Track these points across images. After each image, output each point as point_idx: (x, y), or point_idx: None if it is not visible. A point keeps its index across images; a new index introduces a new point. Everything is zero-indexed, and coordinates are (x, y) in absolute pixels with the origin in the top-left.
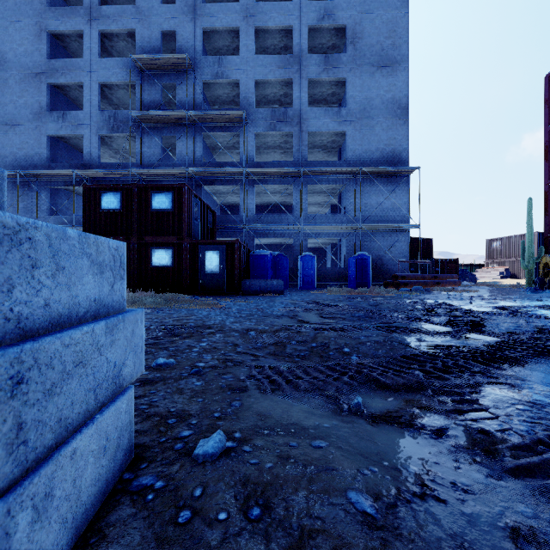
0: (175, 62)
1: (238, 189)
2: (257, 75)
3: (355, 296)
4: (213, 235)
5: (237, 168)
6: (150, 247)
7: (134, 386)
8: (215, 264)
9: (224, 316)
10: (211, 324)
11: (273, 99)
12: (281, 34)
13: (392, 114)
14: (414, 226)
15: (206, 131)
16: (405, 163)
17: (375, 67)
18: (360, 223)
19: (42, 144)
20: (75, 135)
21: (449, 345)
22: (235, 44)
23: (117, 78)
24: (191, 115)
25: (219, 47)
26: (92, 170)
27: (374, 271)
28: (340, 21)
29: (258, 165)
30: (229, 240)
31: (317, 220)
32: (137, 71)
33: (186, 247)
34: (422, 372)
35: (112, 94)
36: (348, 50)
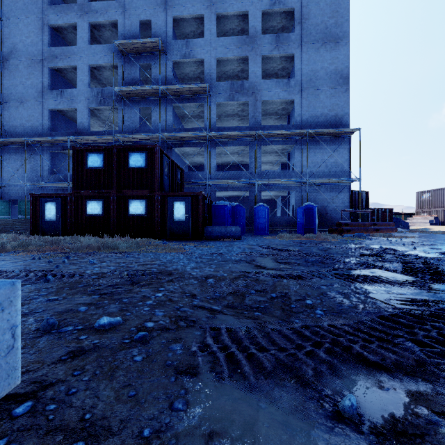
0: (150, 45)
1: (202, 151)
2: (218, 54)
3: (304, 242)
4: (181, 188)
5: (202, 132)
6: (127, 199)
7: (59, 361)
8: (182, 213)
9: (186, 261)
10: (173, 270)
11: (232, 74)
12: (238, 19)
13: (335, 83)
14: (355, 180)
15: (176, 103)
16: (346, 126)
17: (319, 43)
18: (307, 178)
19: (45, 117)
20: (70, 108)
21: (422, 299)
22: (200, 29)
23: (103, 61)
24: (163, 89)
25: (187, 33)
26: (83, 136)
27: (319, 219)
28: (289, 5)
29: (219, 130)
30: (193, 192)
31: (269, 176)
32: (120, 55)
33: (157, 198)
34: (415, 343)
35: (100, 74)
36: (296, 29)
